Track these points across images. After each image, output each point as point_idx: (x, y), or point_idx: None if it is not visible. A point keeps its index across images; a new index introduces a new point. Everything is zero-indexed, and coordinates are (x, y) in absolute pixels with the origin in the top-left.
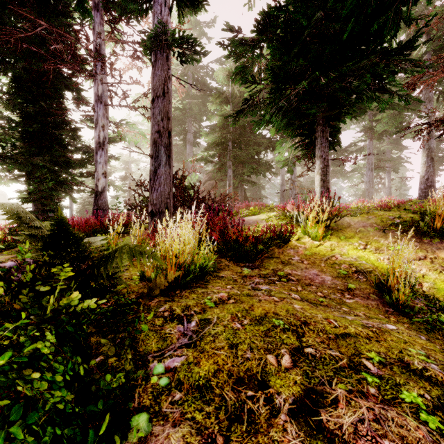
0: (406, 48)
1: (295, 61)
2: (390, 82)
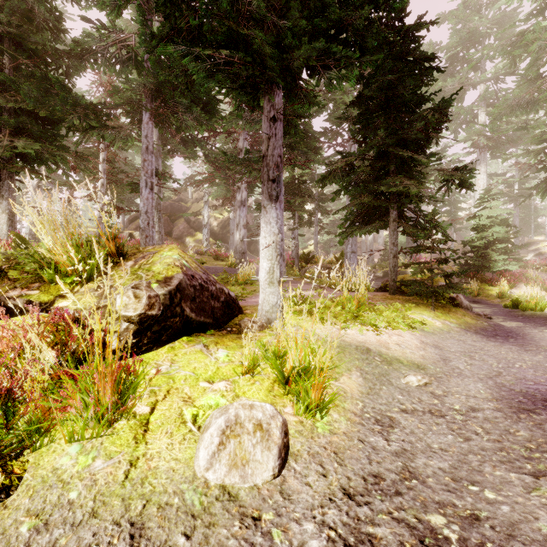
0: (85, 158)
1: (6, 117)
2: (63, 162)
